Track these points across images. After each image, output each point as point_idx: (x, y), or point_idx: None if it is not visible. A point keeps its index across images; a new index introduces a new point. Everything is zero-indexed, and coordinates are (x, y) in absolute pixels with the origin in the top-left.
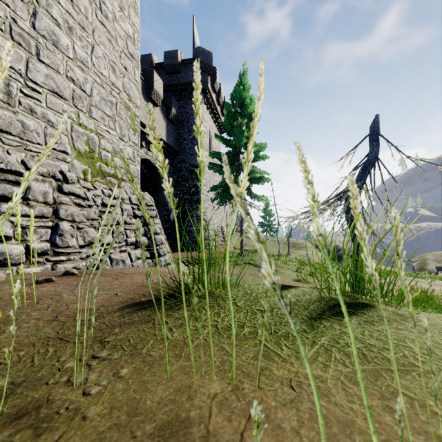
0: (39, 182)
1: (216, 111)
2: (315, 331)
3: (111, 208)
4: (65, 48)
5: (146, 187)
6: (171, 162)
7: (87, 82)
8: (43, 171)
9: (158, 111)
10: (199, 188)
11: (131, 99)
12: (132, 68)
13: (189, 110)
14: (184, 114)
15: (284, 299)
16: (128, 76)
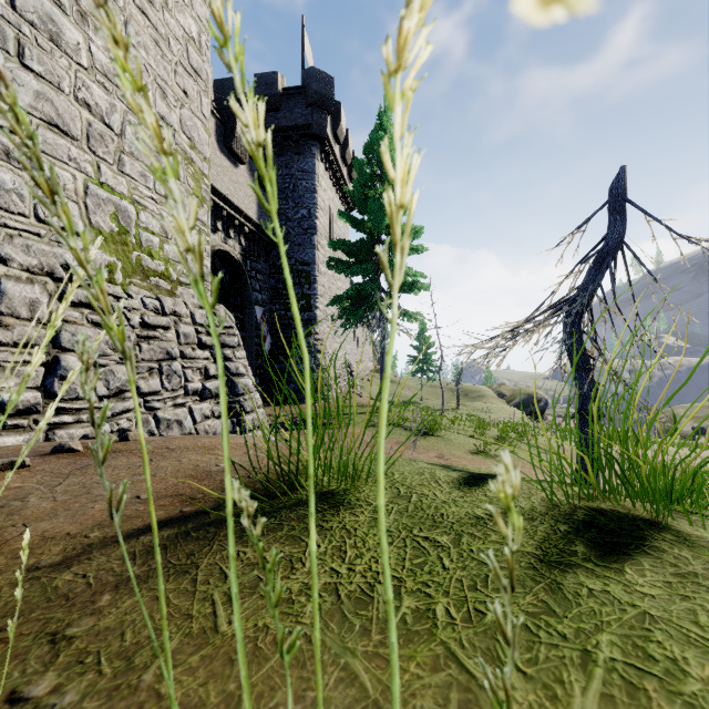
0: (21, 283)
1: (340, 174)
2: (574, 611)
3: (158, 332)
4: (74, 48)
5: (223, 298)
6: (266, 257)
7: (114, 111)
8: (30, 264)
9: (244, 172)
10: (313, 299)
11: (195, 145)
12: (198, 92)
13: (296, 172)
14: (287, 178)
15: (479, 509)
16: (189, 106)
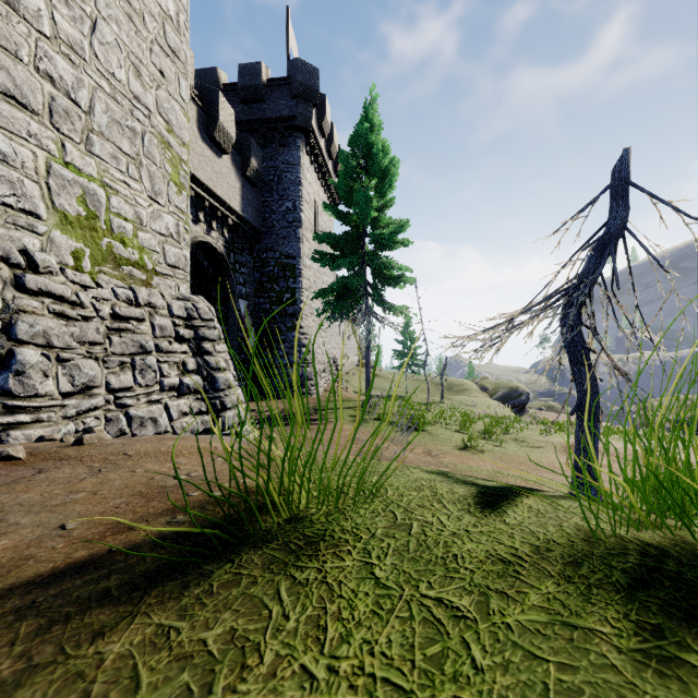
0: None
1: (326, 168)
2: None
3: (131, 324)
4: (34, 15)
5: (206, 291)
6: (250, 250)
7: (82, 86)
8: None
9: (227, 162)
10: (298, 293)
11: (173, 129)
12: (175, 74)
13: (281, 164)
14: (271, 170)
15: (501, 547)
16: (166, 87)
